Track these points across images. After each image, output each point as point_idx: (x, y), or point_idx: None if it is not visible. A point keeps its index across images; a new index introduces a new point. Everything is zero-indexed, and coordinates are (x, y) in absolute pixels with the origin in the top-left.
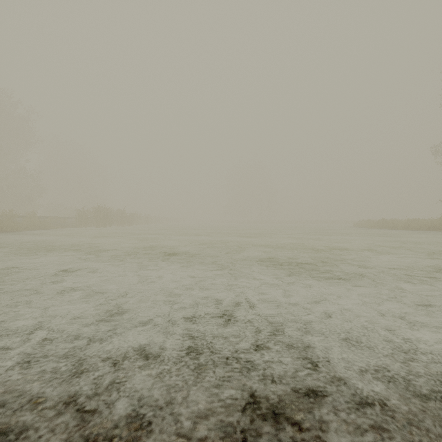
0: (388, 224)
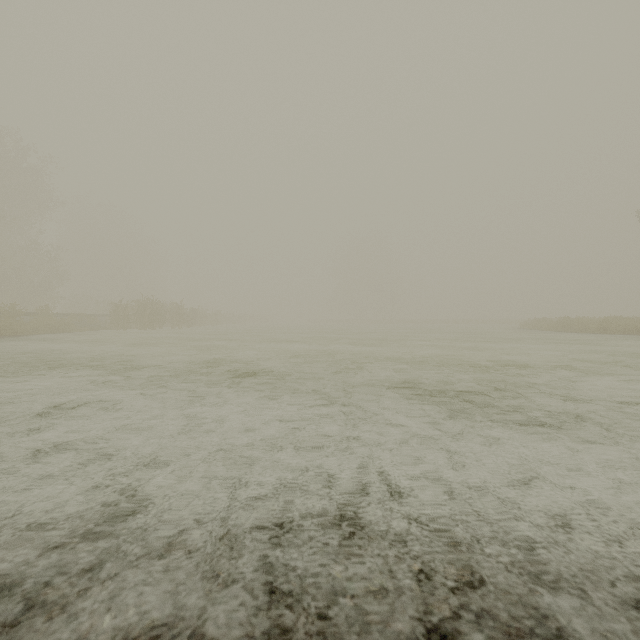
0: (574, 325)
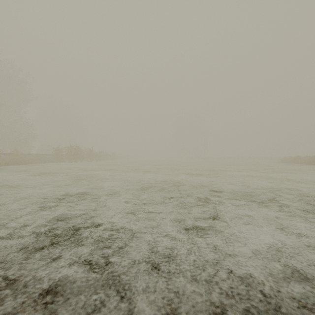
0: None
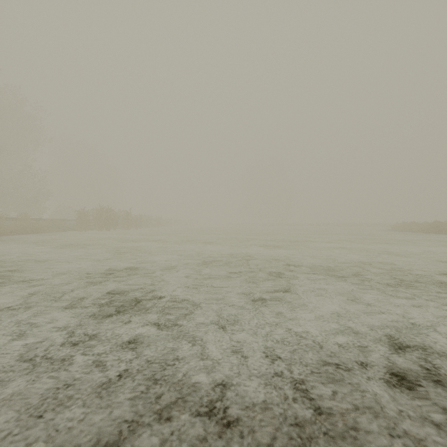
0: (445, 228)
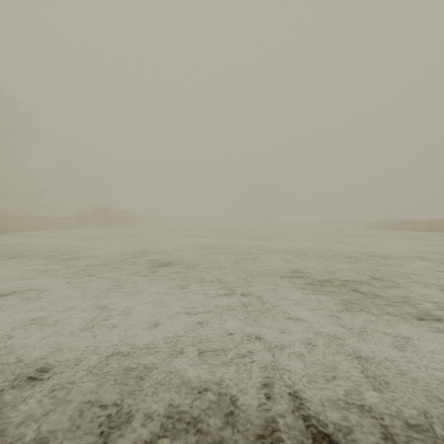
0: (408, 225)
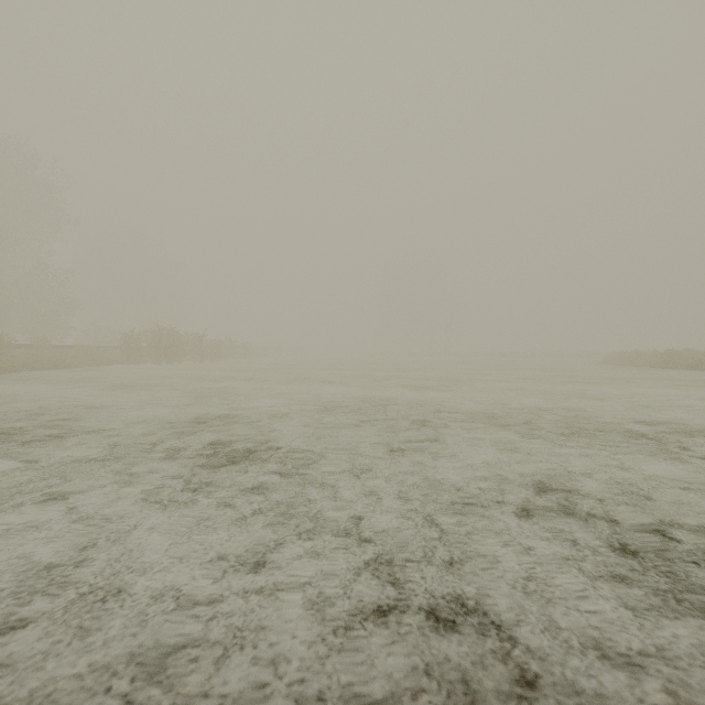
0: (680, 360)
